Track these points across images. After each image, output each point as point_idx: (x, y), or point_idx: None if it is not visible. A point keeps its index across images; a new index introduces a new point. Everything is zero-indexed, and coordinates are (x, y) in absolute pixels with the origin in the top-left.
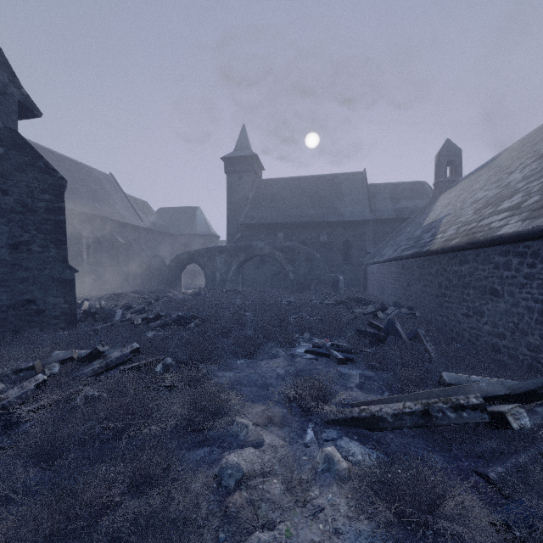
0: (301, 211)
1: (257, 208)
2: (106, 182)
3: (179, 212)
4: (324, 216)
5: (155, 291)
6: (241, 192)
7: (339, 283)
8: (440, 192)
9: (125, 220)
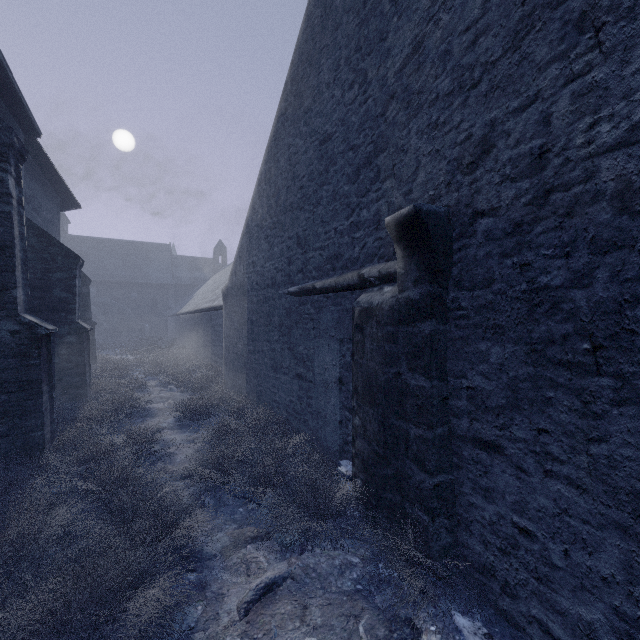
0: (113, 272)
1: None
2: None
3: None
4: (135, 278)
5: None
6: None
7: (145, 329)
8: (215, 272)
9: None
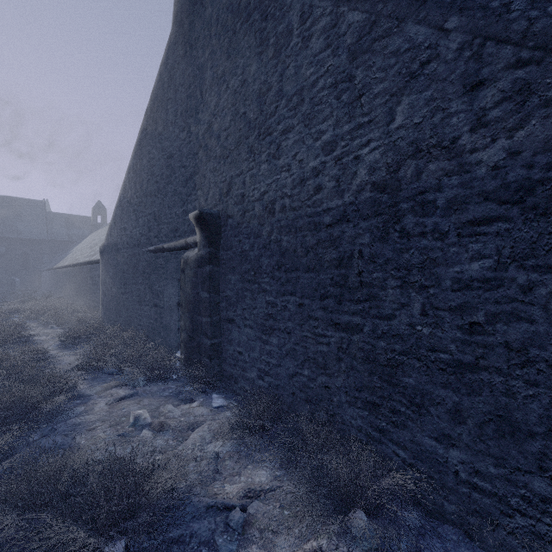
0: None
1: None
2: None
3: None
4: (3, 233)
5: None
6: None
7: (16, 283)
8: (94, 230)
9: None
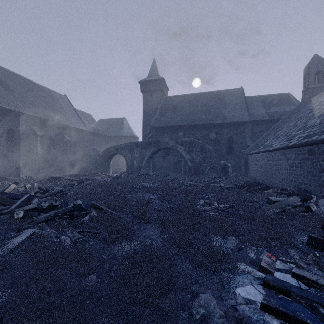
0: (195, 117)
1: (163, 115)
2: (61, 100)
3: (112, 122)
4: (213, 120)
5: (88, 174)
6: (152, 105)
7: (229, 169)
8: (310, 96)
9: (72, 124)
